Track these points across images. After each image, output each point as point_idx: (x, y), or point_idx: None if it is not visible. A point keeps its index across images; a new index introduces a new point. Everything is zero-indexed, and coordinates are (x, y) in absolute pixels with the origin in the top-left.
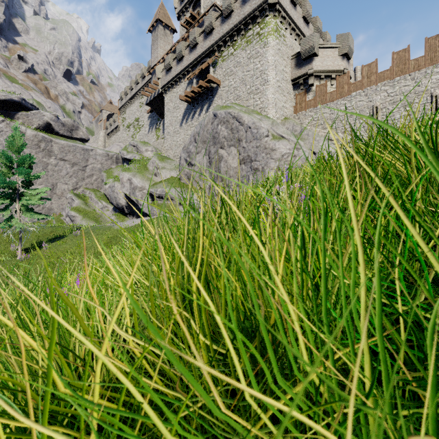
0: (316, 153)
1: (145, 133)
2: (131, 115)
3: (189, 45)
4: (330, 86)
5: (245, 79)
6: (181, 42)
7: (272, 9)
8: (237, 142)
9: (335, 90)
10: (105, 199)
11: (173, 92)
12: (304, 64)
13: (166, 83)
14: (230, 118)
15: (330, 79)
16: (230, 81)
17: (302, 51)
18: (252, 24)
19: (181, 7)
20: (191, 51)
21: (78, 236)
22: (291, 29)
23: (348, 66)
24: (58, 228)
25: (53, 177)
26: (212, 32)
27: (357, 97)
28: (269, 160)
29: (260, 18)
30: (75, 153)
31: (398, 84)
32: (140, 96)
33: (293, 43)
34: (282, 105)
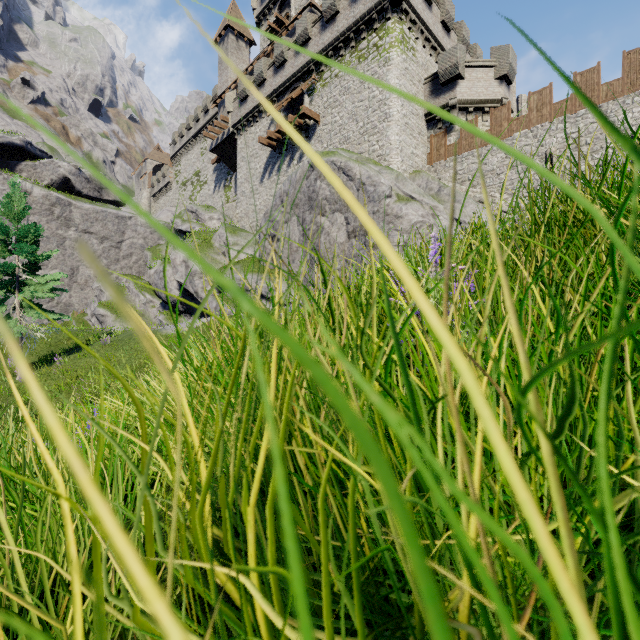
0: (462, 223)
1: (208, 193)
2: (188, 167)
3: (274, 63)
4: (482, 123)
5: (356, 112)
6: (262, 59)
7: (396, 10)
8: (345, 205)
9: (490, 129)
10: (150, 290)
11: (250, 132)
12: (443, 91)
13: (239, 119)
14: (334, 170)
15: (481, 113)
16: (334, 117)
17: (440, 71)
18: (366, 31)
19: (262, 7)
20: (276, 72)
21: (108, 346)
22: (425, 39)
23: (508, 94)
24: (80, 332)
25: (72, 257)
26: (308, 44)
27: (522, 139)
28: (393, 233)
29: (378, 23)
30: (105, 223)
31: (583, 120)
32: (202, 139)
33: (428, 60)
34: (411, 151)
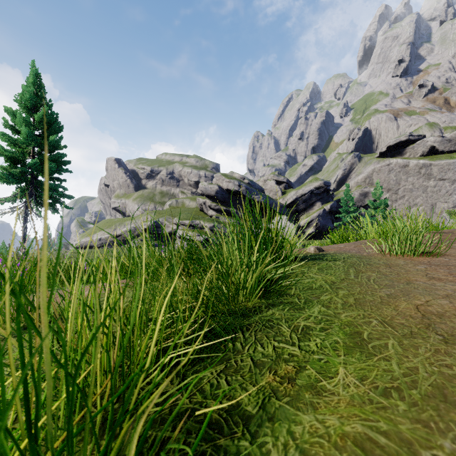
0: None
1: None
2: None
3: None
4: None
5: None
6: None
7: None
8: None
9: None
10: None
11: None
12: None
13: None
14: None
15: None
16: None
17: None
18: None
19: None
20: None
21: None
22: None
23: None
24: None
25: (431, 198)
26: None
27: None
28: None
29: None
30: (454, 170)
31: None
32: None
33: None
34: None
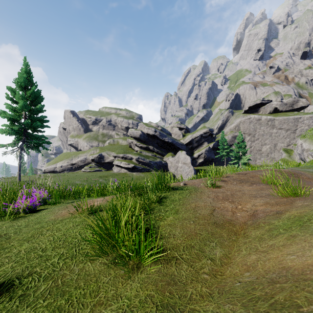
0: None
1: None
2: None
3: None
4: None
5: None
6: None
7: None
8: None
9: None
10: None
11: None
12: None
13: None
14: None
15: None
16: None
17: None
18: None
19: None
20: None
21: None
22: None
23: None
24: None
25: (274, 140)
26: None
27: None
28: None
29: None
30: (288, 123)
31: None
32: None
33: None
34: None
